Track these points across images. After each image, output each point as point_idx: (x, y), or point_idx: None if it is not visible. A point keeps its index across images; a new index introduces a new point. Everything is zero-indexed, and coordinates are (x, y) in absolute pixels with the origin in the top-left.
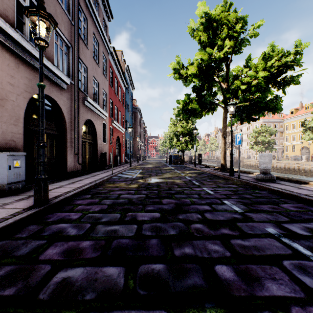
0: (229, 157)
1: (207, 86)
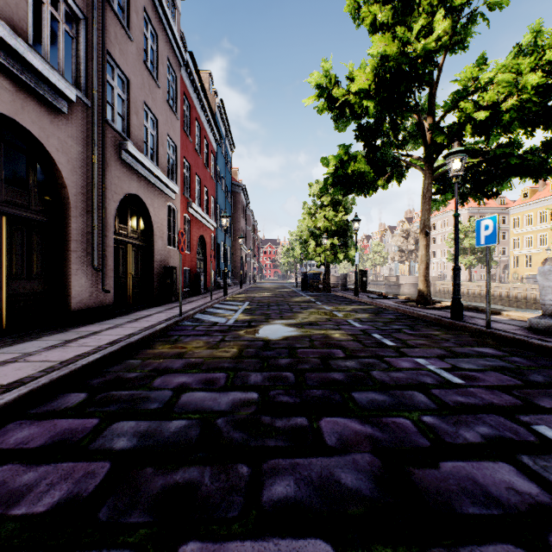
0: (410, 277)
1: (391, 123)
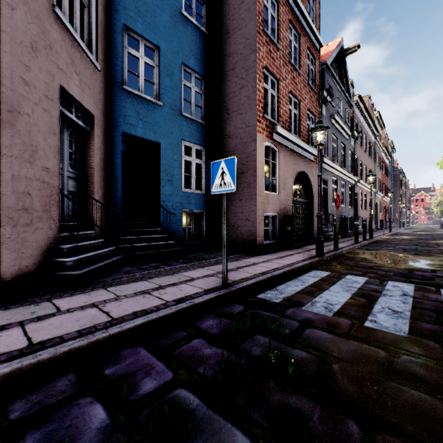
0: None
1: None
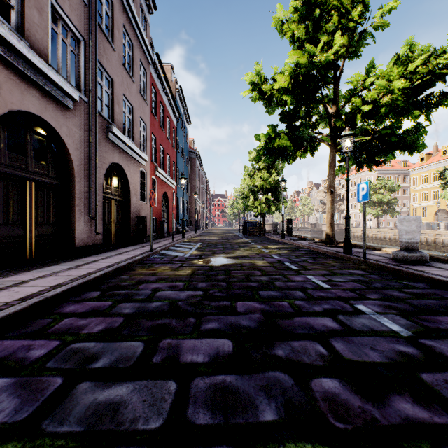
0: None
1: (305, 110)
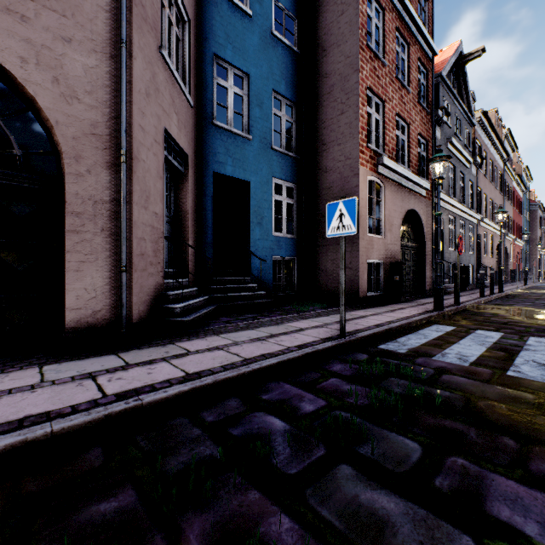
0: None
1: None
